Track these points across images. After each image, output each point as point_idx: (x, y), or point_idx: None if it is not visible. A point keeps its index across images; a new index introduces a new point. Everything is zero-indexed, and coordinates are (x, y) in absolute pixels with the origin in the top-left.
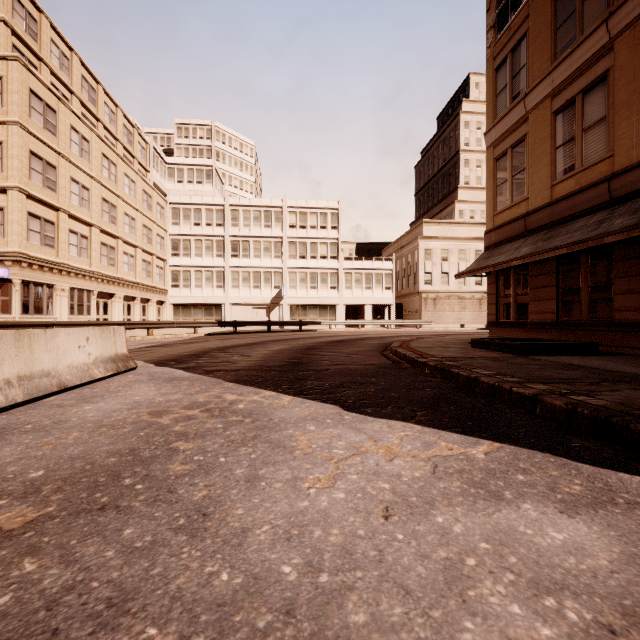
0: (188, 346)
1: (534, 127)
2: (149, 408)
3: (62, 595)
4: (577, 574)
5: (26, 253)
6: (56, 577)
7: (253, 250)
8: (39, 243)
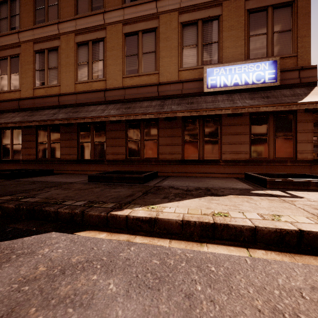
0: None
1: (24, 52)
2: None
3: None
4: None
5: None
6: None
7: None
8: None
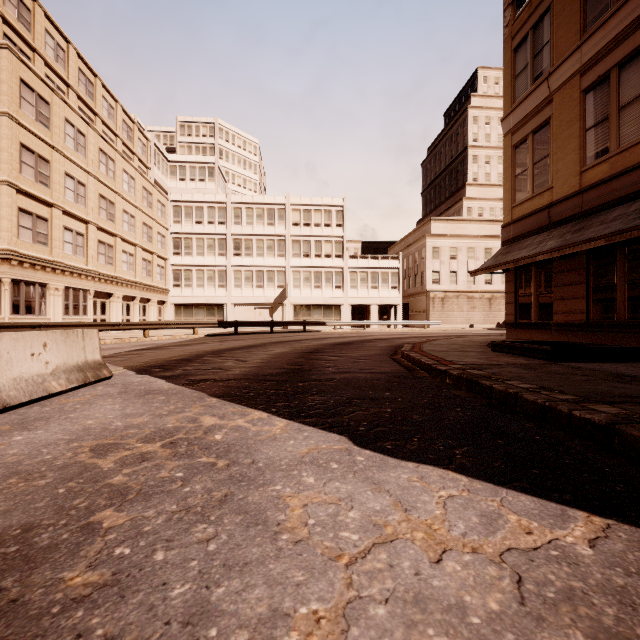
0: (182, 349)
1: (559, 109)
2: (96, 440)
3: None
4: None
5: (16, 250)
6: None
7: (256, 249)
8: (31, 240)
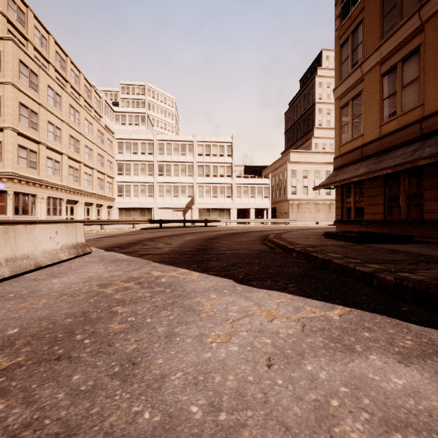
0: (128, 237)
1: (368, 85)
2: (98, 281)
3: (21, 431)
4: (416, 413)
5: (17, 173)
6: (18, 415)
7: (173, 171)
8: (26, 166)
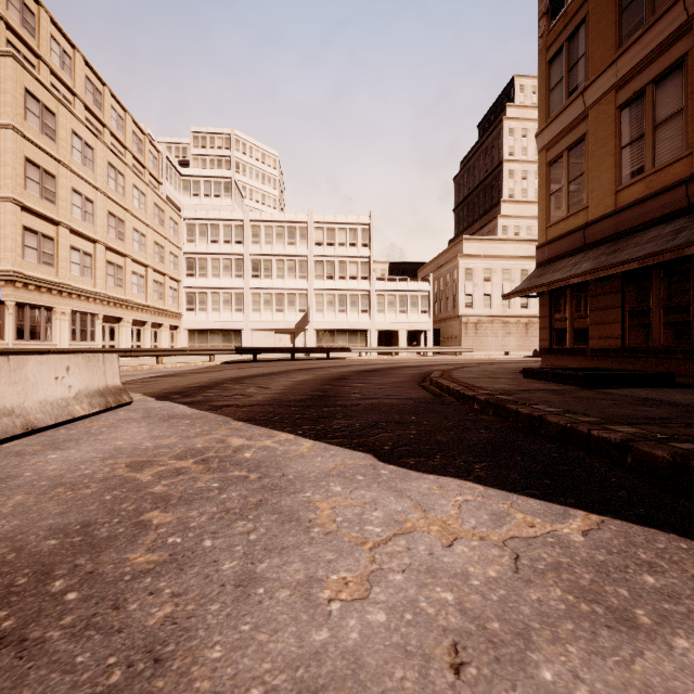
0: (200, 376)
1: (595, 125)
2: (130, 457)
3: None
4: None
5: (21, 272)
6: None
7: (276, 270)
8: (36, 261)
